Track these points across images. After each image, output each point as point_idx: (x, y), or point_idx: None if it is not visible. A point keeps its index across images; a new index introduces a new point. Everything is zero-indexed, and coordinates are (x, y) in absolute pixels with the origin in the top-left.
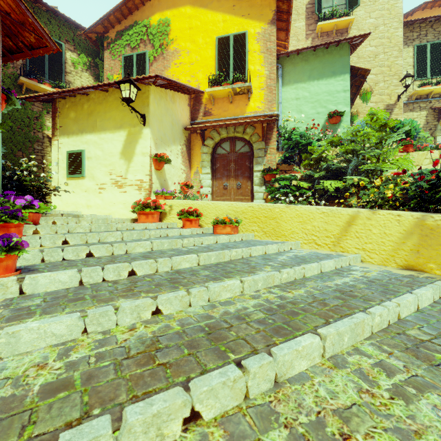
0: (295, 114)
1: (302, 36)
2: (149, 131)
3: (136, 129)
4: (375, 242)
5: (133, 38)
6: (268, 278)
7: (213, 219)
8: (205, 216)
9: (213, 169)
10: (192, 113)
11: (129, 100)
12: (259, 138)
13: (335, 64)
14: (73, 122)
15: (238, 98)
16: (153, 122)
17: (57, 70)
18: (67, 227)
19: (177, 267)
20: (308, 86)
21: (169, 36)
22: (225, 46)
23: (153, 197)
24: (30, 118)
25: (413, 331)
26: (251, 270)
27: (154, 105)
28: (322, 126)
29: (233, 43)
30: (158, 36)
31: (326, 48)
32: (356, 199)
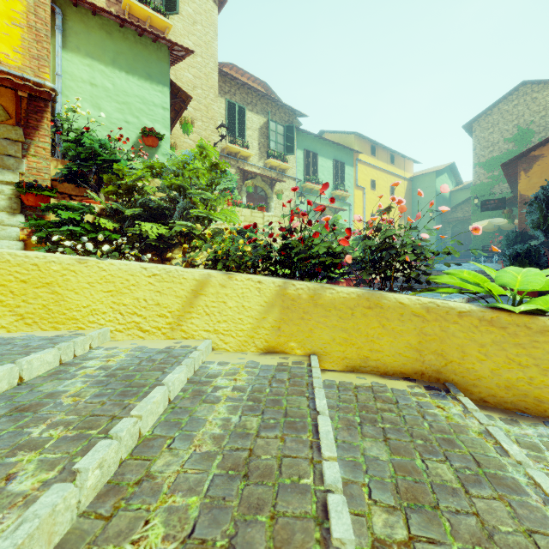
0: (89, 107)
1: None
2: None
3: None
4: (231, 319)
5: None
6: (26, 547)
7: None
8: None
9: None
10: None
11: None
12: (8, 118)
13: (151, 65)
14: None
15: None
16: None
17: None
18: None
19: None
20: (112, 74)
21: None
22: None
23: None
24: None
25: (377, 518)
26: None
27: None
28: (134, 143)
29: None
30: None
31: (140, 35)
32: (180, 252)
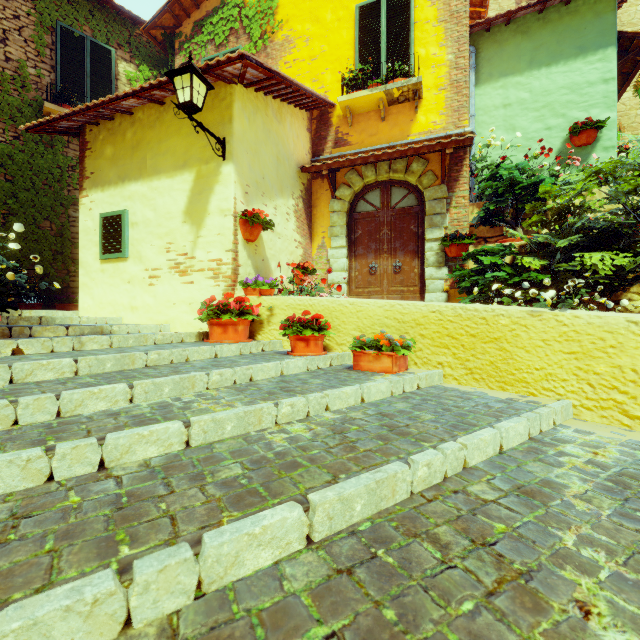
0: (501, 133)
1: (508, 1)
2: (232, 168)
3: (210, 166)
4: None
5: (218, 28)
6: None
7: (353, 338)
8: (336, 329)
9: (351, 240)
10: (314, 144)
11: (190, 106)
12: (435, 180)
13: (584, 31)
14: (110, 163)
15: (395, 109)
16: (240, 152)
17: (104, 92)
18: (8, 372)
19: (223, 579)
20: (528, 80)
21: (275, 18)
22: (372, 19)
23: (240, 291)
24: (62, 169)
25: None
26: (537, 639)
27: (241, 121)
28: (558, 152)
29: (388, 11)
30: (258, 19)
31: (567, 3)
32: None
